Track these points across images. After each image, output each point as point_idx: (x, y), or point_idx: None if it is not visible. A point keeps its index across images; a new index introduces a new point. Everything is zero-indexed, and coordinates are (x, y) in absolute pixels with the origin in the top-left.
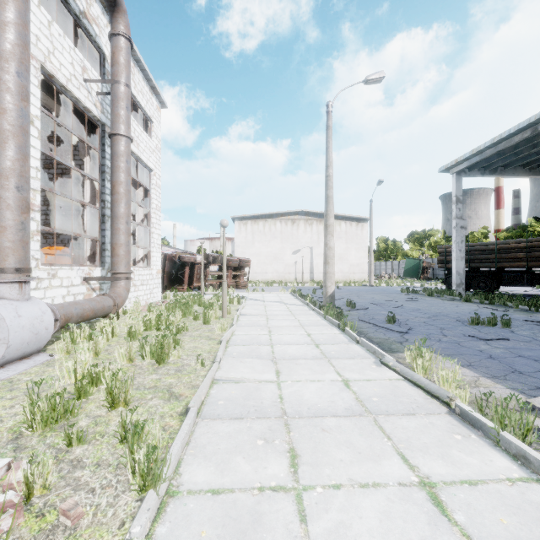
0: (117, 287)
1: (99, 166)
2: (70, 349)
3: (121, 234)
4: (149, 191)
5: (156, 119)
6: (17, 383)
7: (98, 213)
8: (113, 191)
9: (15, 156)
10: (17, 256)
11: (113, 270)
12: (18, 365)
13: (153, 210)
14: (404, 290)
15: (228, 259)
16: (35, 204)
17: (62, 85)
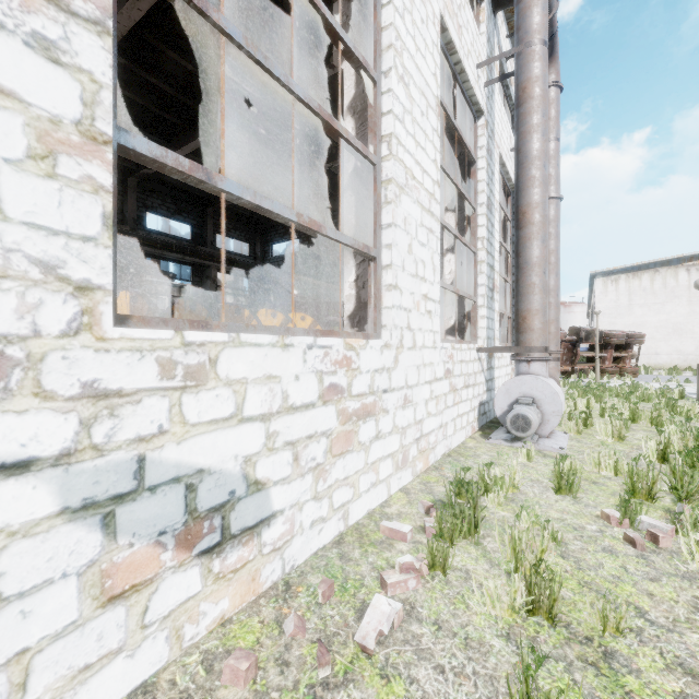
0: (549, 368)
1: (511, 237)
2: (581, 429)
3: (553, 310)
4: None
5: None
6: (588, 453)
7: (509, 288)
8: None
9: (543, 244)
10: (544, 337)
11: None
12: (556, 437)
13: None
14: None
15: (608, 334)
16: (497, 286)
17: (502, 163)
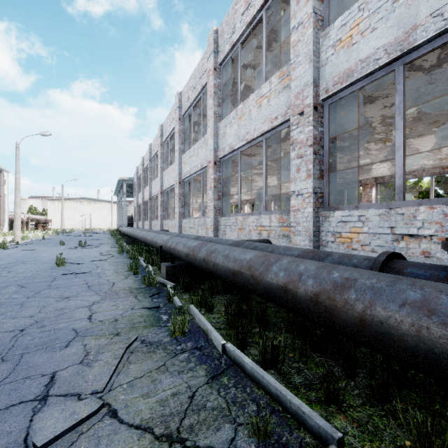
0: (1, 227)
1: None
2: None
3: (2, 216)
4: (5, 201)
5: (7, 178)
6: None
7: None
8: (0, 208)
9: None
10: None
11: (0, 224)
12: None
13: (6, 206)
14: (108, 230)
15: (39, 220)
16: None
17: None
